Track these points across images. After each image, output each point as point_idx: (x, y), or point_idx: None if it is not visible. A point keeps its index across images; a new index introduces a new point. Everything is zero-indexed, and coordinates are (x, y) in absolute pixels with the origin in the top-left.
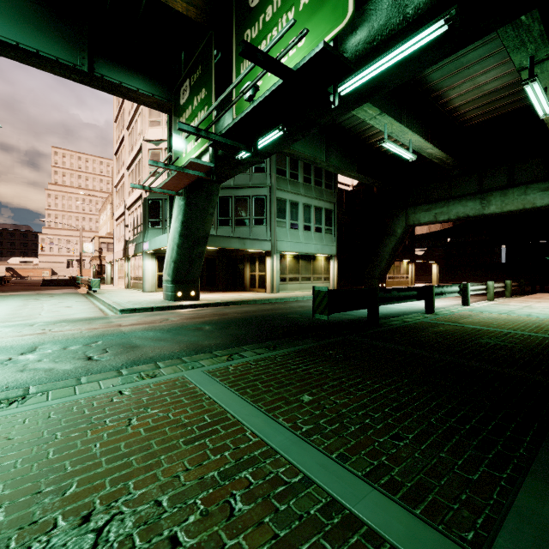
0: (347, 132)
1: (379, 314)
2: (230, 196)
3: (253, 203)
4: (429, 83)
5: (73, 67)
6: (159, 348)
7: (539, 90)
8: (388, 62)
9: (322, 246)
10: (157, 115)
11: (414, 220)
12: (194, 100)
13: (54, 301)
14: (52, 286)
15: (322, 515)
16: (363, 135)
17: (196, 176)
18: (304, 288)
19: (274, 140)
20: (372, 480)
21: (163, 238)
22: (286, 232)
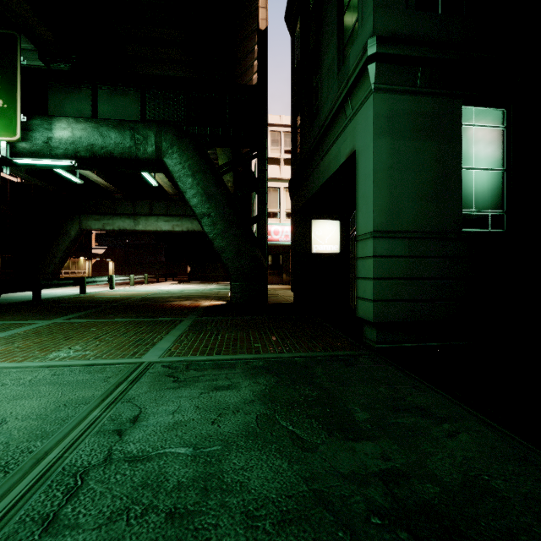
0: None
1: (45, 298)
2: None
3: None
4: None
5: None
6: None
7: (147, 175)
8: (44, 162)
9: None
10: None
11: (87, 225)
12: None
13: None
14: None
15: (11, 324)
16: None
17: None
18: None
19: None
20: (26, 321)
21: None
22: None
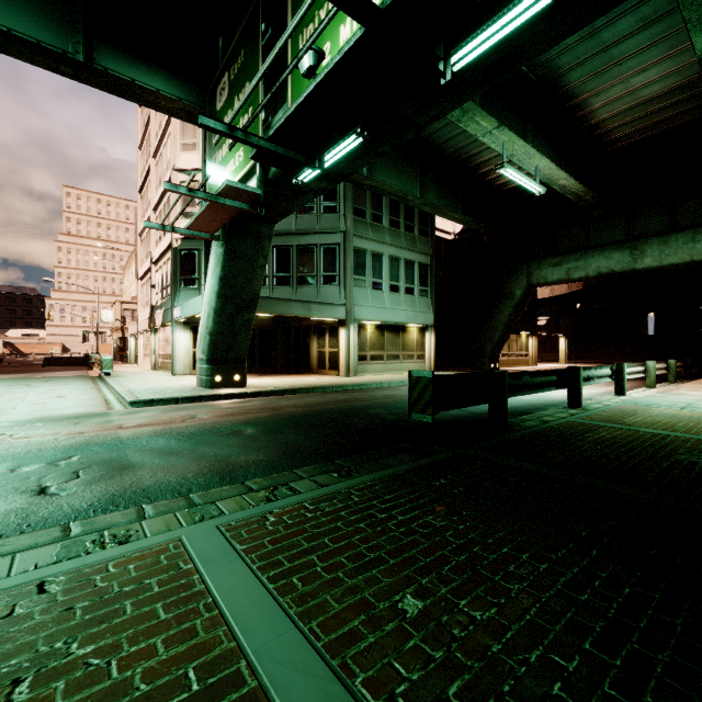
0: (449, 158)
1: None
2: (290, 245)
3: (321, 255)
4: (564, 87)
5: (61, 54)
6: (164, 470)
7: None
8: (533, 6)
9: (415, 313)
10: (192, 135)
11: (539, 277)
12: (234, 101)
13: (46, 388)
14: (57, 366)
15: None
16: (470, 163)
17: (236, 208)
18: (390, 370)
19: (350, 153)
20: None
21: (198, 301)
22: (367, 294)
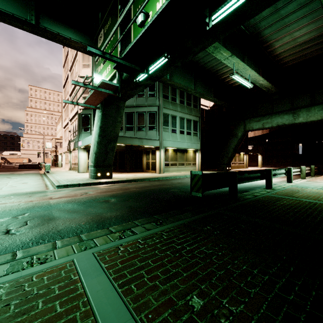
0: (208, 71)
1: None
2: (133, 112)
3: (148, 116)
4: (262, 37)
5: (24, 20)
6: (69, 220)
7: None
8: None
9: (191, 144)
10: (87, 61)
11: (249, 127)
12: None
13: (18, 179)
14: (25, 168)
15: None
16: (217, 73)
17: (107, 93)
18: (180, 170)
19: (161, 66)
20: None
21: (89, 138)
22: (169, 135)
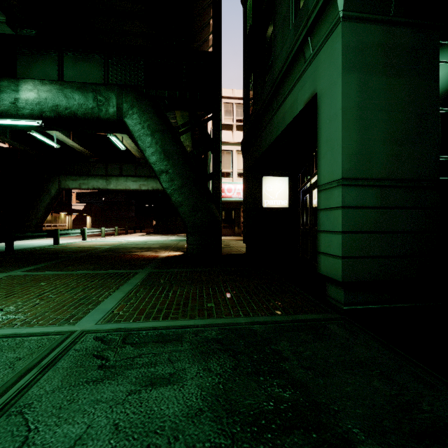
0: None
1: (21, 248)
2: None
3: None
4: None
5: None
6: None
7: (116, 139)
8: (12, 122)
9: None
10: None
11: (65, 185)
12: None
13: None
14: None
15: None
16: None
17: None
18: None
19: None
20: None
21: None
22: None
